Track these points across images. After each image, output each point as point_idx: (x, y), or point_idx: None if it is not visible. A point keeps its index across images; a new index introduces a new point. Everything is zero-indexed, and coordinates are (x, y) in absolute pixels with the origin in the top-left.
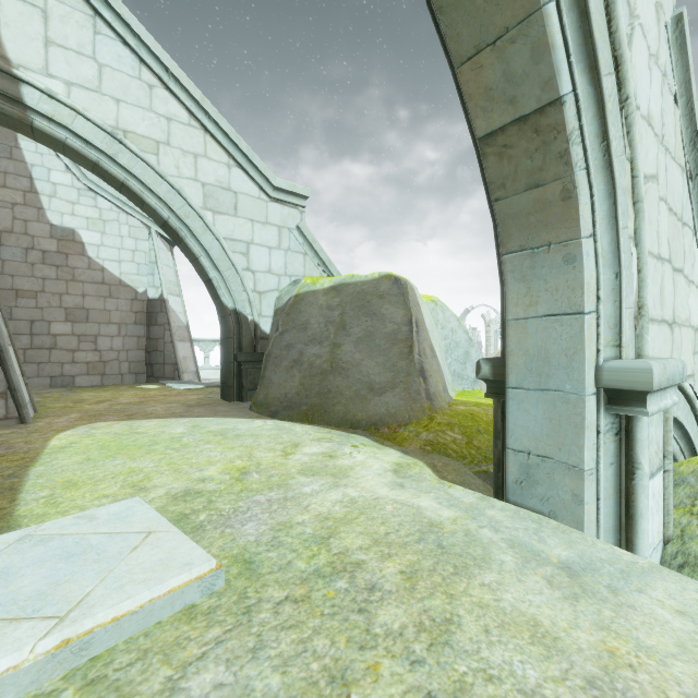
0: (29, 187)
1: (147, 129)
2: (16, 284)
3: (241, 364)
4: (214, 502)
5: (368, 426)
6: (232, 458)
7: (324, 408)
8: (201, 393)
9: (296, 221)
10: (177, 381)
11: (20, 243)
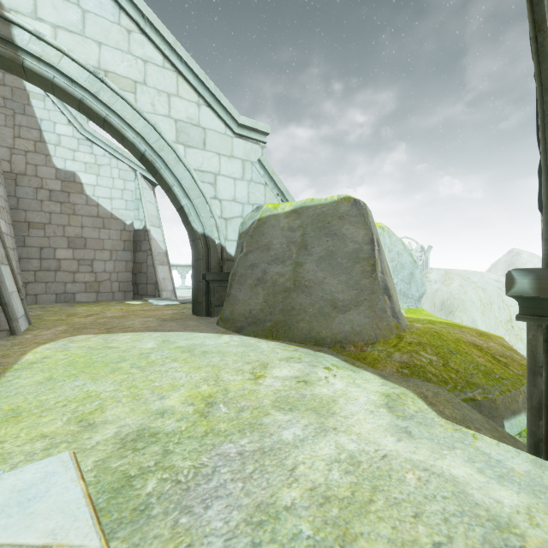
0: (39, 137)
1: (126, 69)
2: (29, 217)
3: (209, 283)
4: (170, 453)
5: (332, 344)
6: (198, 381)
7: (288, 325)
8: (175, 308)
9: (257, 156)
10: (157, 298)
11: (31, 184)
